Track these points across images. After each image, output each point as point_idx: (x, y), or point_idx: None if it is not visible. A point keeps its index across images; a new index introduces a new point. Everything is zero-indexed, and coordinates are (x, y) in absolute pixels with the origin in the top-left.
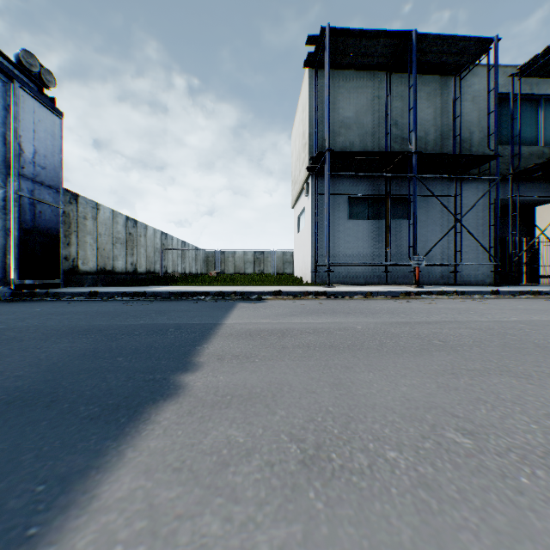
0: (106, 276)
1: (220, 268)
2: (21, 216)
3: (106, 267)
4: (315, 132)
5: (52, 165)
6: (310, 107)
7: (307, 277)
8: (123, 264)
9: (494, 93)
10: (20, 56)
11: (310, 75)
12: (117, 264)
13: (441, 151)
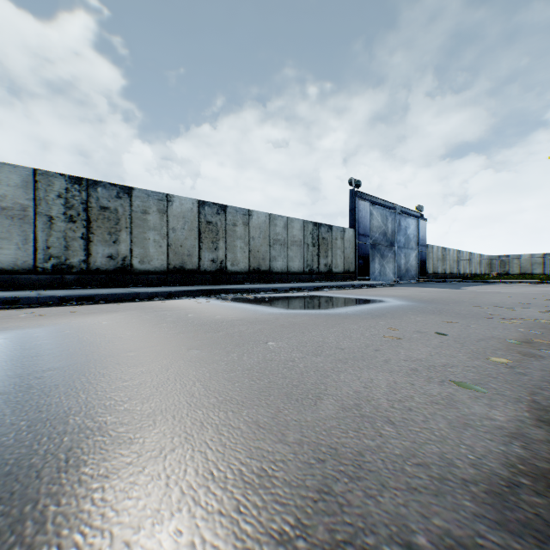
0: (435, 275)
1: (503, 269)
2: (419, 257)
3: (434, 272)
4: None
5: (424, 238)
6: None
7: None
8: (440, 270)
9: None
10: (416, 208)
11: None
12: (438, 270)
13: None
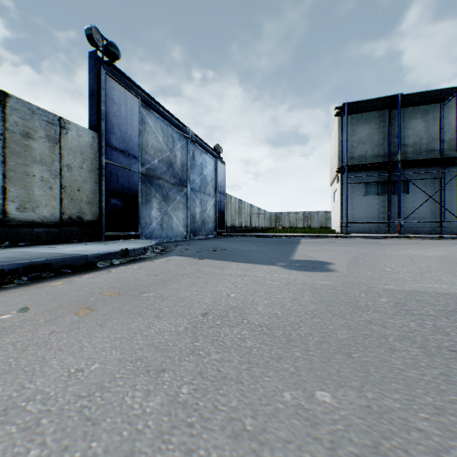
0: (233, 229)
1: (279, 224)
2: (218, 207)
3: (233, 225)
4: (341, 151)
5: (223, 185)
6: (339, 135)
7: (337, 229)
8: (237, 223)
9: None
10: (215, 147)
11: (339, 117)
12: (236, 223)
13: (432, 149)
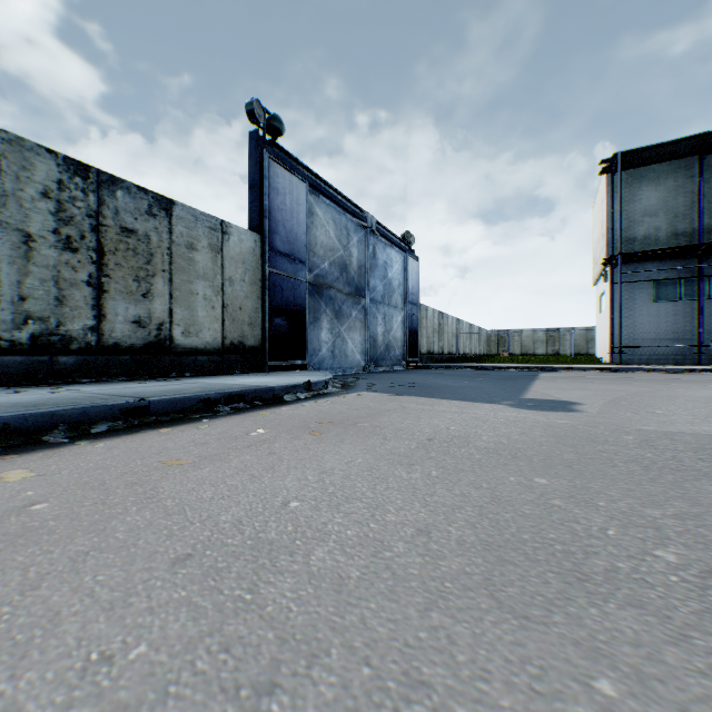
0: (430, 356)
1: (504, 348)
2: (408, 324)
3: (430, 350)
4: (611, 230)
5: (416, 291)
6: (607, 204)
7: (605, 357)
8: (437, 347)
9: None
10: (404, 235)
11: (607, 174)
12: (434, 348)
13: None
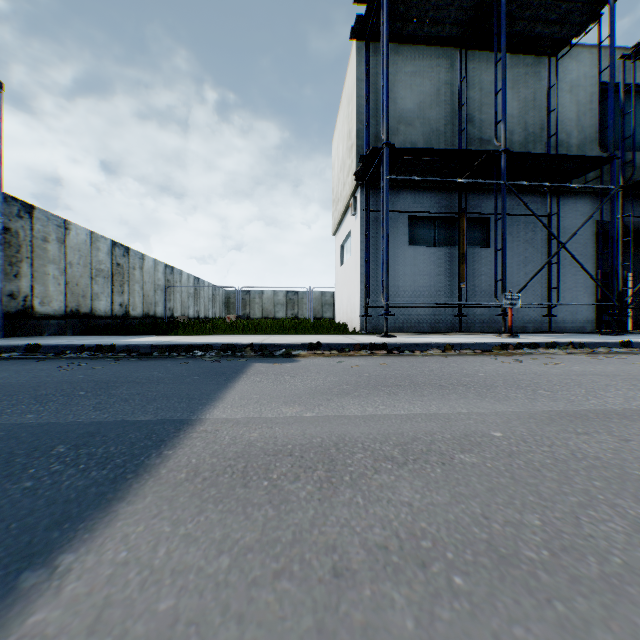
0: (81, 321)
1: (244, 311)
2: None
3: (80, 309)
4: (366, 127)
5: None
6: (359, 96)
7: (354, 322)
8: (107, 305)
9: (609, 72)
10: None
11: (359, 52)
12: (98, 305)
13: None
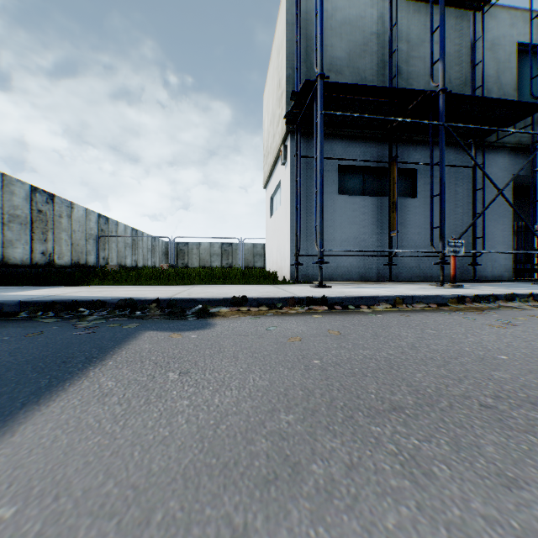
0: None
1: (183, 261)
2: None
3: None
4: (297, 70)
5: None
6: (289, 41)
7: (283, 271)
8: (25, 253)
9: None
10: None
11: None
12: (12, 252)
13: None
